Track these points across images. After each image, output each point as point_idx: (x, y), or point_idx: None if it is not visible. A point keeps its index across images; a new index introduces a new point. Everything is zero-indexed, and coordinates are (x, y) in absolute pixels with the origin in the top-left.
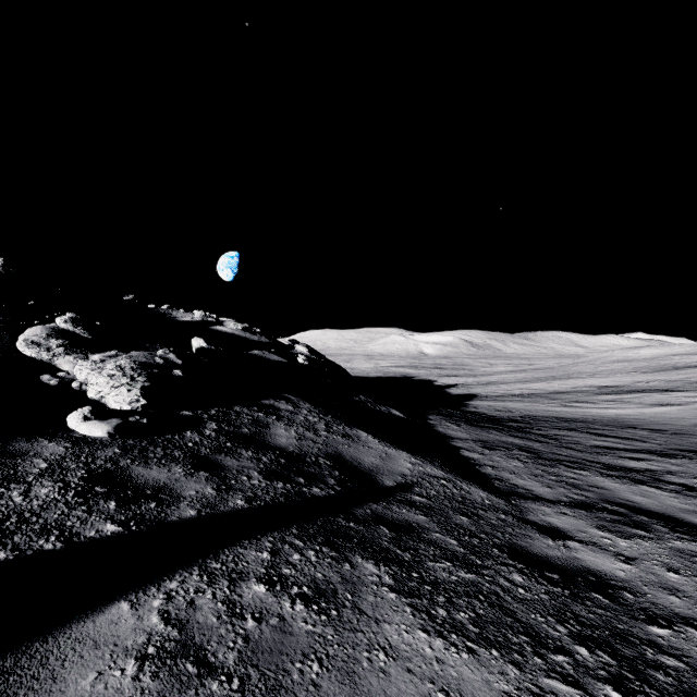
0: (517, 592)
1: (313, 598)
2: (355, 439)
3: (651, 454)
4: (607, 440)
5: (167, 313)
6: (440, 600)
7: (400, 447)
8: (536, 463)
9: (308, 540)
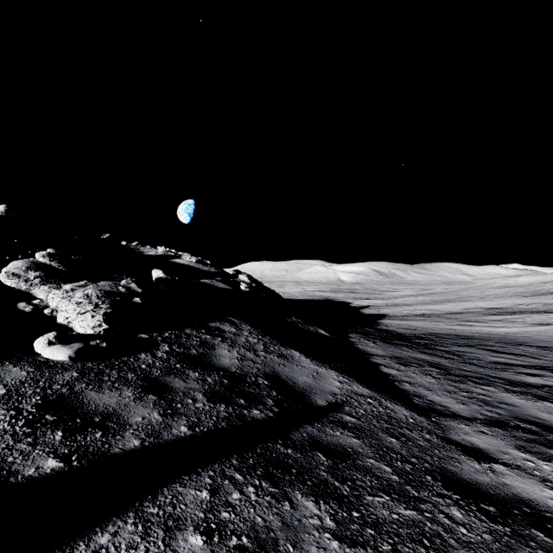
0: (460, 533)
1: (252, 552)
2: (289, 359)
3: (545, 370)
4: (503, 356)
5: (136, 248)
6: (385, 549)
7: (328, 365)
8: (447, 379)
9: (248, 473)
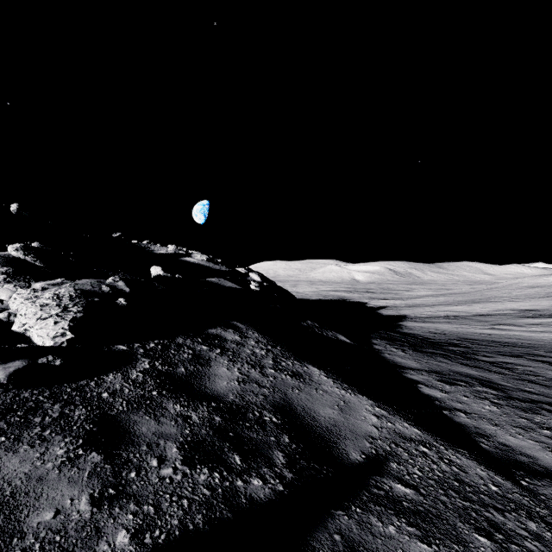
0: None
1: None
2: (306, 379)
3: None
4: None
5: (146, 247)
6: None
7: (357, 388)
8: (511, 406)
9: None
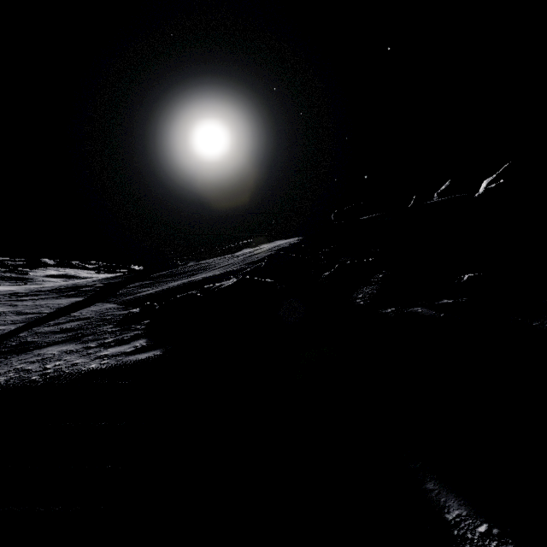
0: None
1: None
2: None
3: None
4: None
5: None
6: None
7: None
8: None
9: None
